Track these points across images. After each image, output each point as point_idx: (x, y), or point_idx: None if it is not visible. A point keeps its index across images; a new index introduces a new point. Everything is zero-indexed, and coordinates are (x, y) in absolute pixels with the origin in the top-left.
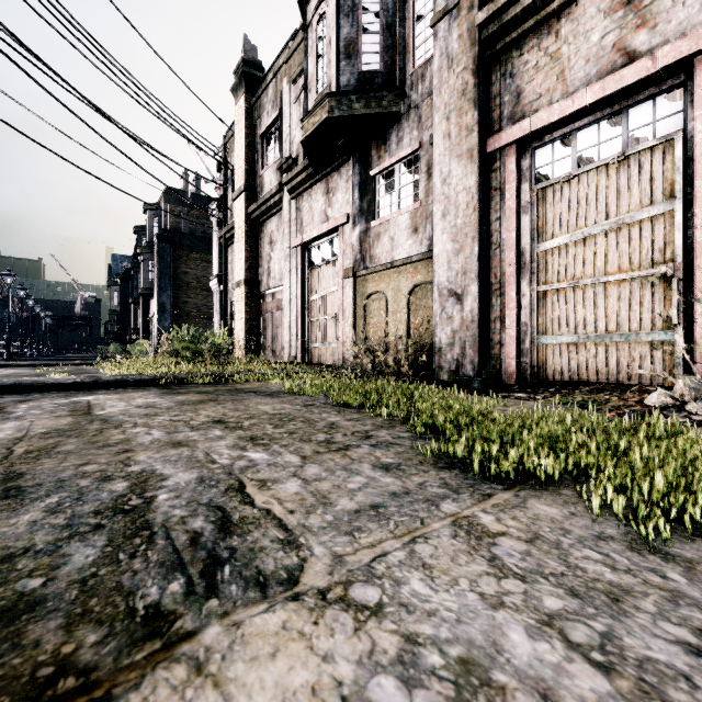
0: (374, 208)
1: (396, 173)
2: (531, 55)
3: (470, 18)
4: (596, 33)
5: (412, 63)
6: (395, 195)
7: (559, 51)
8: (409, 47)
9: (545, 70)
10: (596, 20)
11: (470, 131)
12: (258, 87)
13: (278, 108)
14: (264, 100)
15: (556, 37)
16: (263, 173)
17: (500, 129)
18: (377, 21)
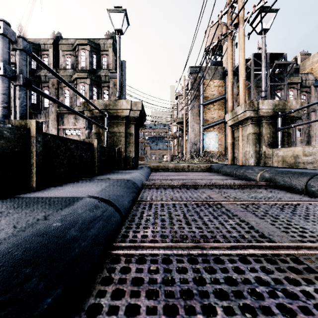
0: None
1: None
2: (65, 118)
3: (56, 108)
4: (72, 120)
5: (44, 105)
6: None
7: (68, 119)
8: (43, 102)
9: (67, 121)
10: (72, 118)
11: (56, 125)
12: None
13: None
14: None
15: (68, 117)
16: None
17: (61, 125)
18: (36, 94)
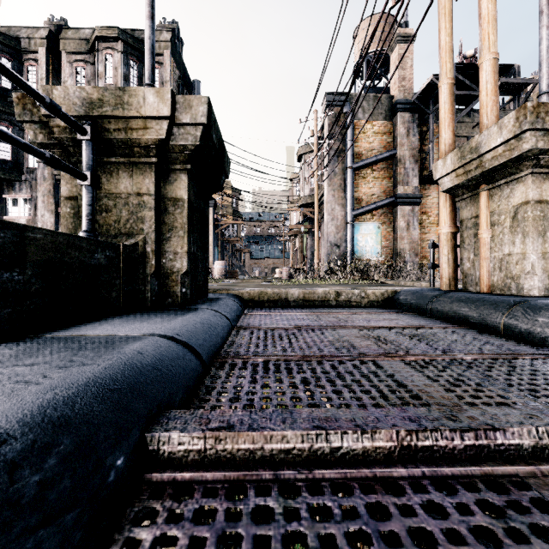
0: (6, 211)
1: (19, 201)
2: None
3: (52, 170)
4: None
5: (28, 164)
6: (18, 209)
7: None
8: (26, 157)
9: None
10: None
11: (52, 204)
12: None
13: None
14: None
15: None
16: None
17: None
18: None
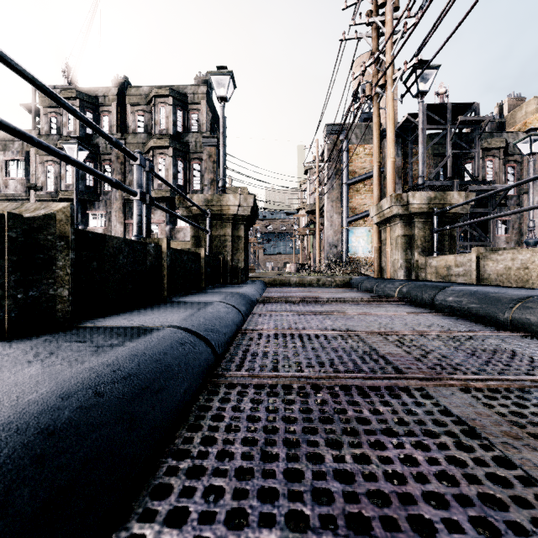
0: (88, 223)
1: (97, 215)
2: None
3: (122, 193)
4: None
5: (104, 188)
6: (97, 221)
7: None
8: (103, 183)
9: None
10: None
11: (122, 218)
12: (0, 131)
13: (23, 155)
14: (11, 145)
15: None
16: (8, 179)
17: (129, 219)
18: None
